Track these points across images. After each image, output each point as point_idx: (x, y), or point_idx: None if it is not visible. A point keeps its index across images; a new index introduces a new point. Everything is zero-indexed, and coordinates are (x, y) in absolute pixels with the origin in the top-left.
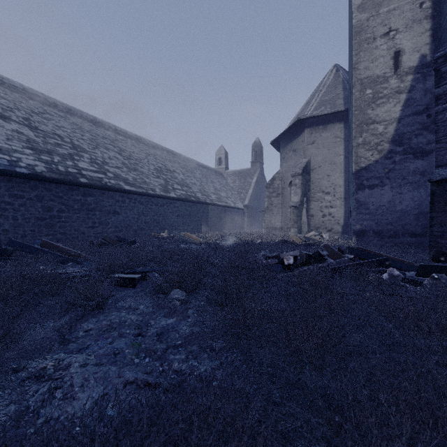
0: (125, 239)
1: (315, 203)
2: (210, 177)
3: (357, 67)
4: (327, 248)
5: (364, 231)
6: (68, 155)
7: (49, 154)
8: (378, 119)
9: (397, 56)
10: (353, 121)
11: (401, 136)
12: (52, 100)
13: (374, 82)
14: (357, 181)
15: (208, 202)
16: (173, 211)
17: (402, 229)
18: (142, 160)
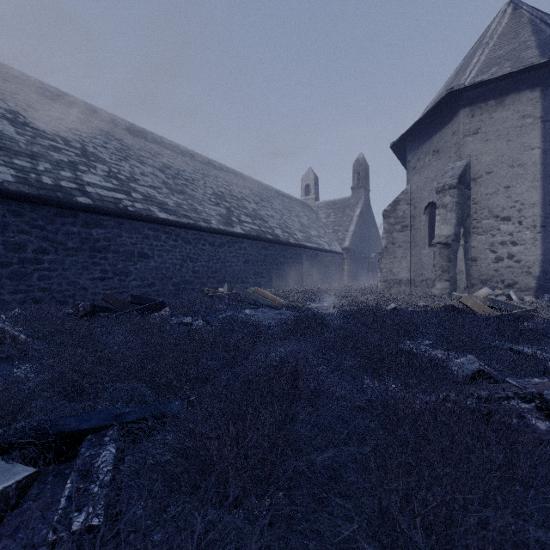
0: (148, 300)
1: (480, 238)
2: (294, 209)
3: None
4: None
5: None
6: (67, 163)
7: (31, 159)
8: None
9: None
10: None
11: None
12: (69, 97)
13: None
14: None
15: (292, 243)
16: (239, 255)
17: None
18: (195, 181)
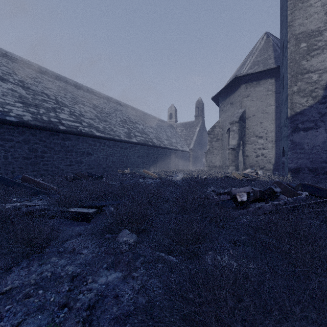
0: (94, 175)
1: (249, 146)
2: (163, 127)
3: (292, 24)
4: (280, 185)
5: (299, 168)
6: (51, 108)
7: (36, 107)
8: (312, 68)
9: None
10: (288, 72)
11: None
12: (43, 69)
13: (309, 36)
14: (292, 125)
15: (162, 146)
16: (134, 153)
17: None
18: (111, 114)
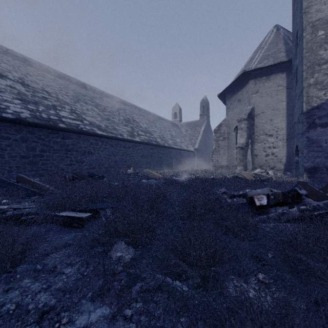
0: (95, 175)
1: (258, 144)
2: (168, 126)
3: (308, 11)
4: (304, 186)
5: (317, 168)
6: (51, 106)
7: (35, 104)
8: None
9: None
10: (303, 63)
11: None
12: (45, 67)
13: (327, 23)
14: (308, 120)
15: (166, 146)
16: (138, 153)
17: None
18: (114, 112)
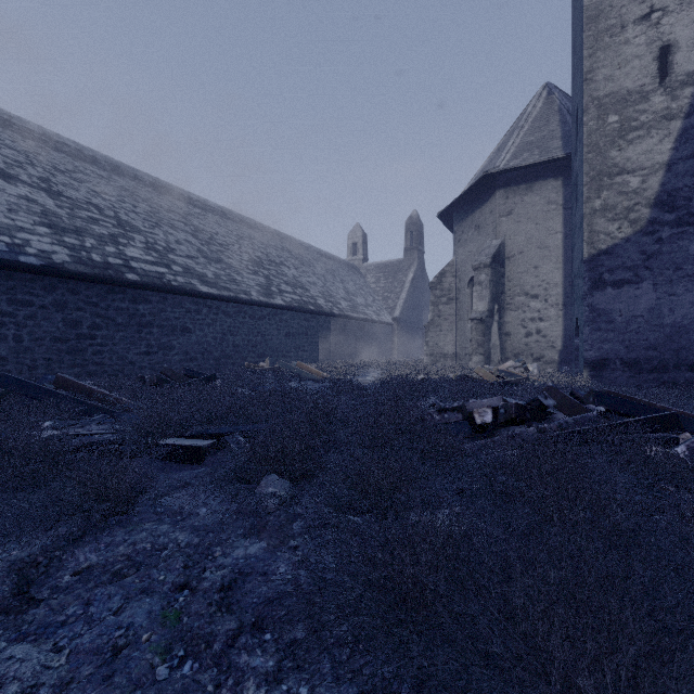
0: (199, 374)
1: (513, 314)
2: (339, 273)
3: (591, 77)
4: (554, 394)
5: (605, 361)
6: (108, 236)
7: (77, 235)
8: (629, 165)
9: (664, 54)
10: (584, 172)
11: (673, 194)
12: (88, 151)
13: (623, 102)
14: (591, 275)
15: (336, 313)
16: (279, 328)
17: (675, 357)
18: (230, 246)
